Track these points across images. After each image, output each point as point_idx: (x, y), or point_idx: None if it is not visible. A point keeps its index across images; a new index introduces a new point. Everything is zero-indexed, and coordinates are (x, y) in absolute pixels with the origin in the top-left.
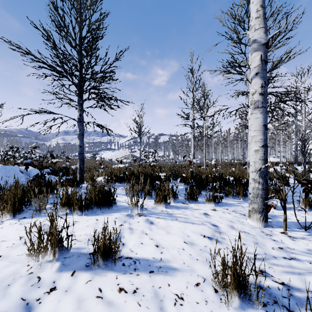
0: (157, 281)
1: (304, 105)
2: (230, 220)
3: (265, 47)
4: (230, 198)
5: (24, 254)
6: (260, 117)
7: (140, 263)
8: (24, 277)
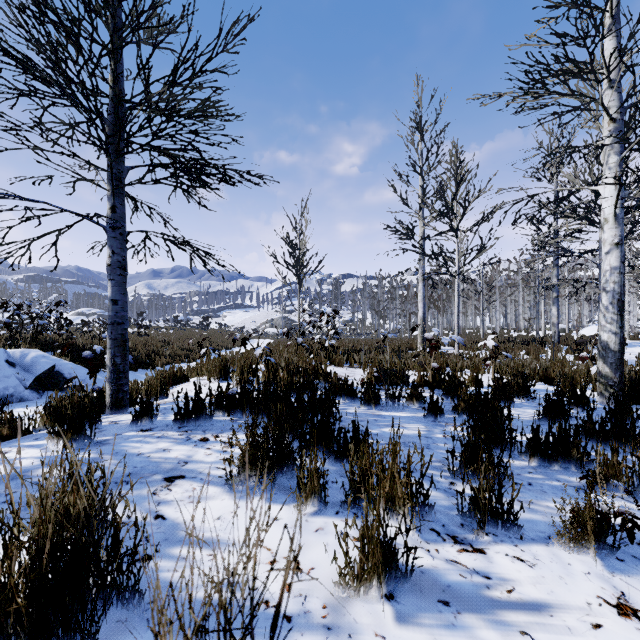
0: None
1: None
2: None
3: None
4: (620, 492)
5: None
6: None
7: None
8: None
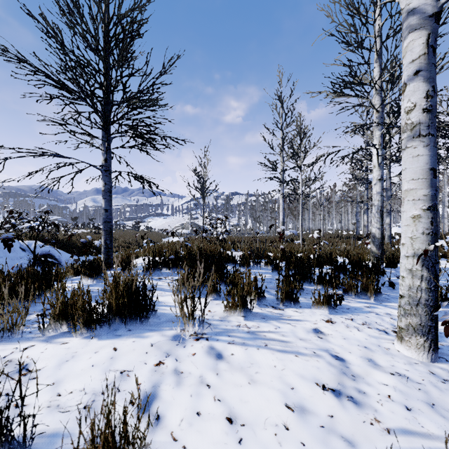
0: None
1: None
2: (364, 345)
3: (434, 20)
4: (352, 296)
5: None
6: (424, 153)
7: None
8: None
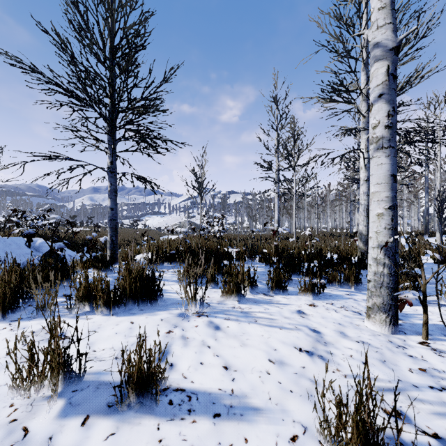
0: (227, 432)
1: (439, 149)
2: (339, 322)
3: (394, 53)
4: (336, 286)
5: (8, 384)
6: (386, 162)
7: (198, 398)
8: (1, 429)
